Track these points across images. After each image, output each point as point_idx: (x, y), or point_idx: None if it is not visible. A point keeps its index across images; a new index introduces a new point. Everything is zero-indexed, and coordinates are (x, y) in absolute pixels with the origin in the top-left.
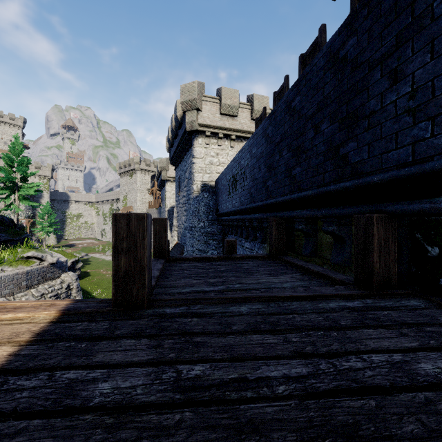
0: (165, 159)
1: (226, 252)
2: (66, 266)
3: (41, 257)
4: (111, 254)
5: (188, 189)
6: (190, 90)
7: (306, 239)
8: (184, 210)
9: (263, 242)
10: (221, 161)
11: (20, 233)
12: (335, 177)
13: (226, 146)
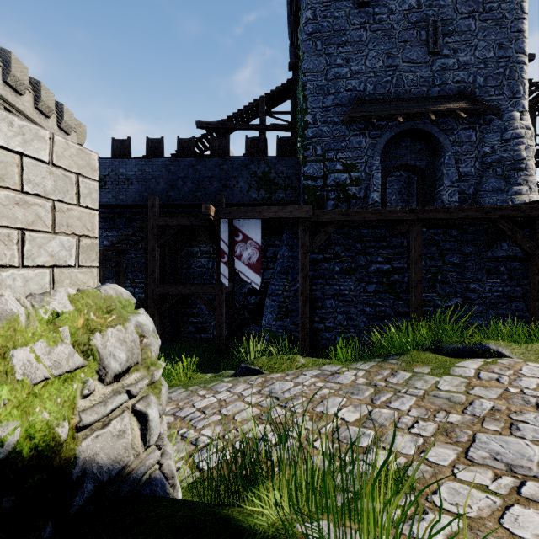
0: None
1: None
2: None
3: None
4: None
5: None
6: None
7: None
8: None
9: None
10: None
11: None
12: None
13: None
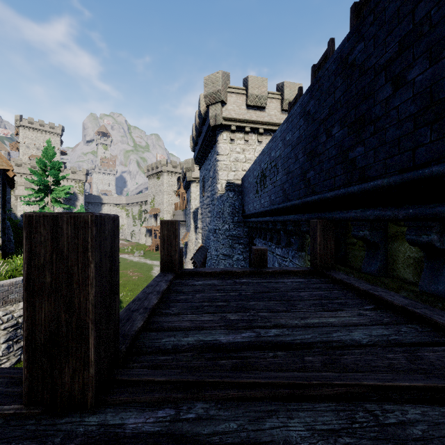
0: (190, 159)
1: (253, 264)
2: None
3: None
4: (139, 255)
5: (213, 189)
6: (214, 81)
7: (370, 251)
8: (208, 212)
9: (299, 249)
10: (247, 158)
11: None
12: (443, 150)
13: (253, 140)
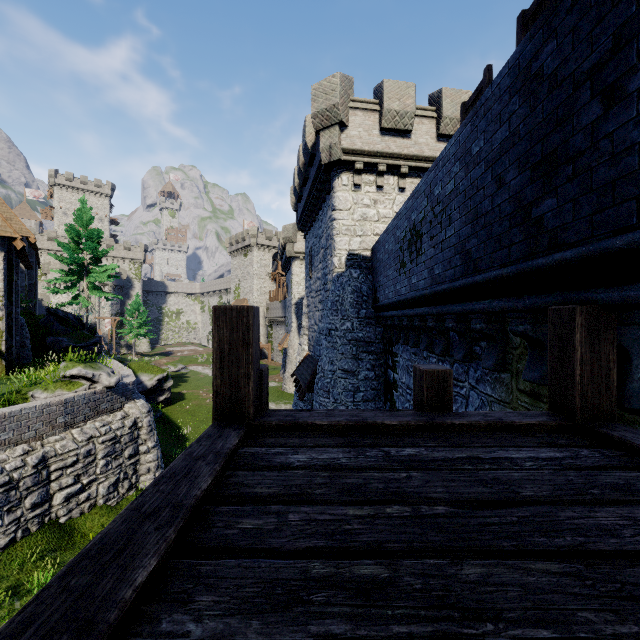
0: (291, 225)
1: (420, 403)
2: (133, 391)
3: (92, 377)
4: None
5: (325, 266)
6: (327, 90)
7: None
8: (318, 302)
9: (498, 367)
10: (382, 215)
11: (87, 337)
12: None
13: (390, 186)
